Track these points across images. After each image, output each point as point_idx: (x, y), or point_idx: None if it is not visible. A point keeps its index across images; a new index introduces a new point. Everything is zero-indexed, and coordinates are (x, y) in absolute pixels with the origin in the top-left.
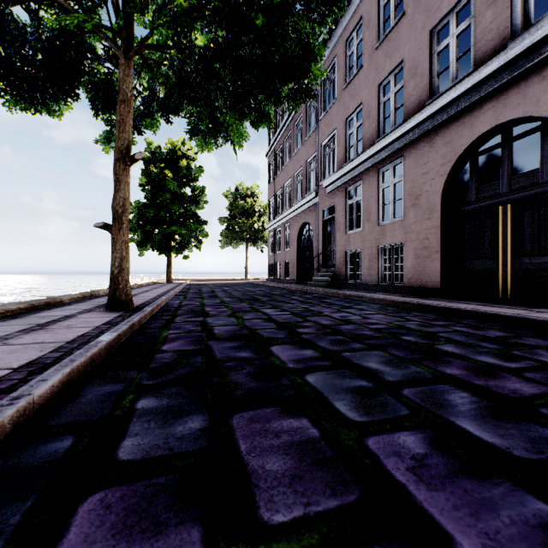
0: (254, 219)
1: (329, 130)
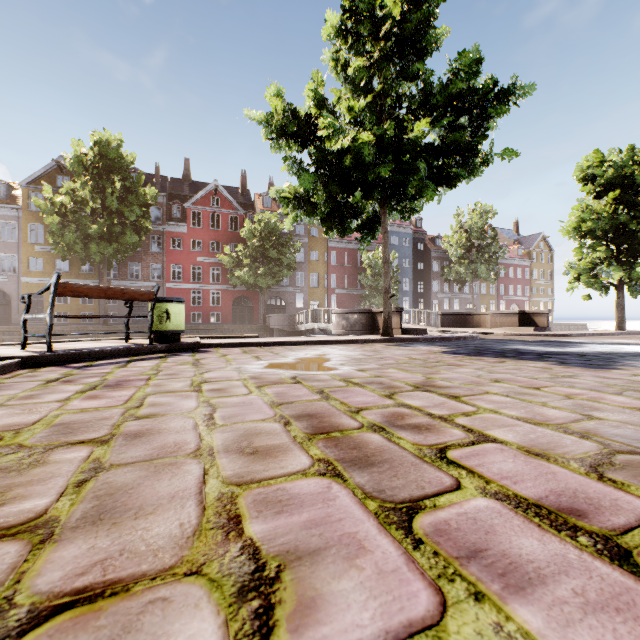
0: None
1: None
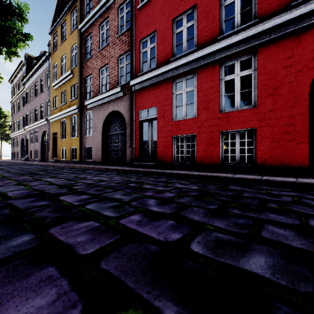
0: (6, 129)
1: (27, 111)
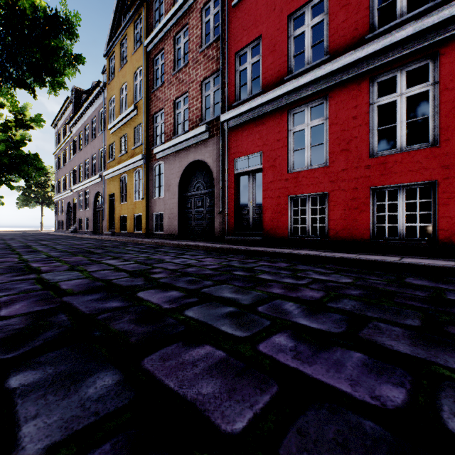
0: (48, 190)
1: (75, 165)
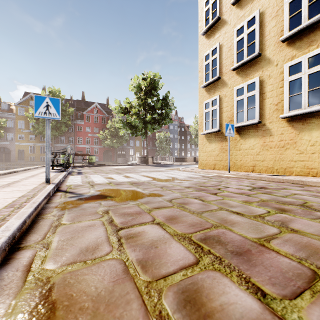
0: None
1: None
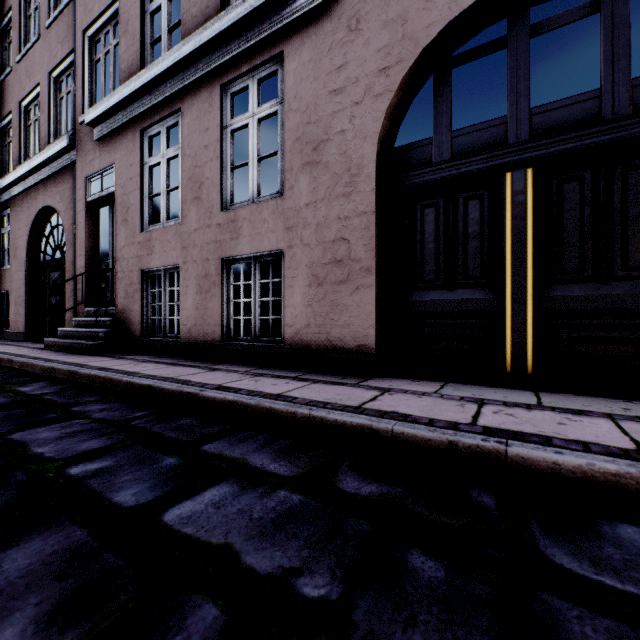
0: None
1: (102, 0)
